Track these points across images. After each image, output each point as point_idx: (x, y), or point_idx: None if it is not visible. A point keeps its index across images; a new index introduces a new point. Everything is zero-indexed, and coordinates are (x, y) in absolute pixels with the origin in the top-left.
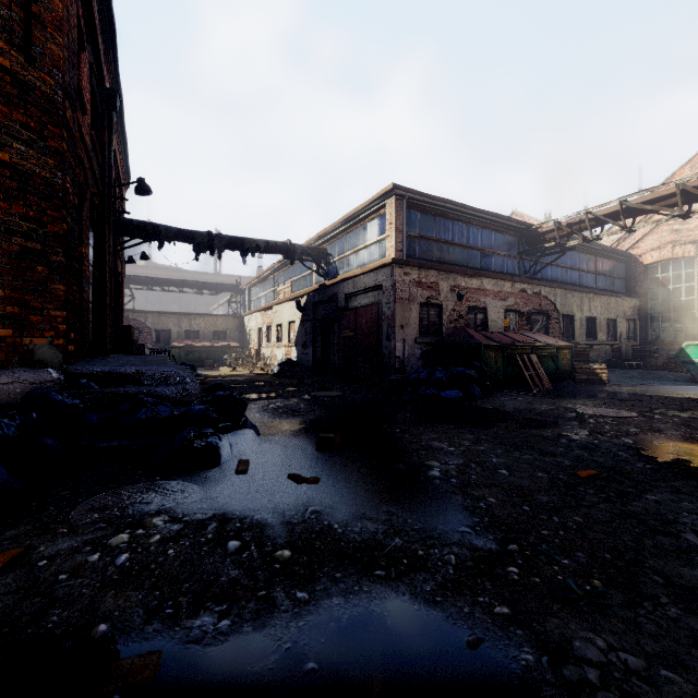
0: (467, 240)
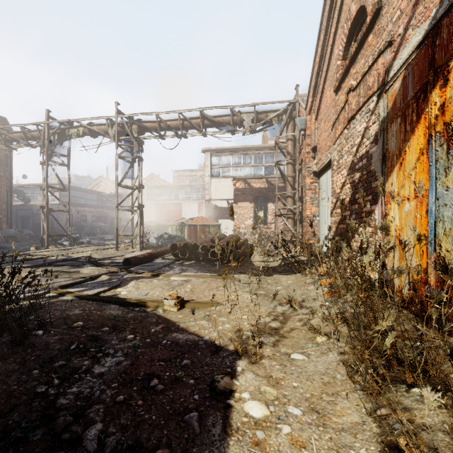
0: (81, 196)
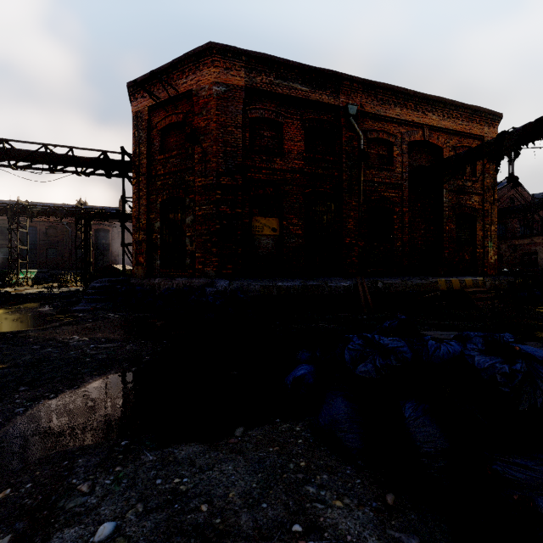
0: None
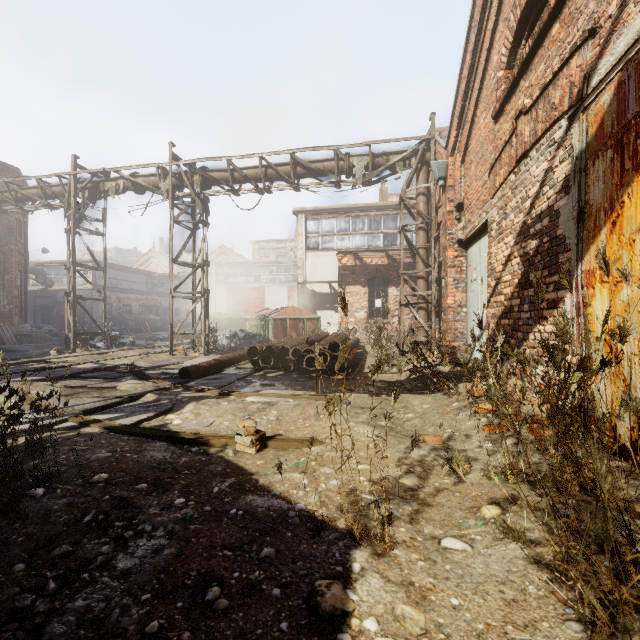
0: (123, 278)
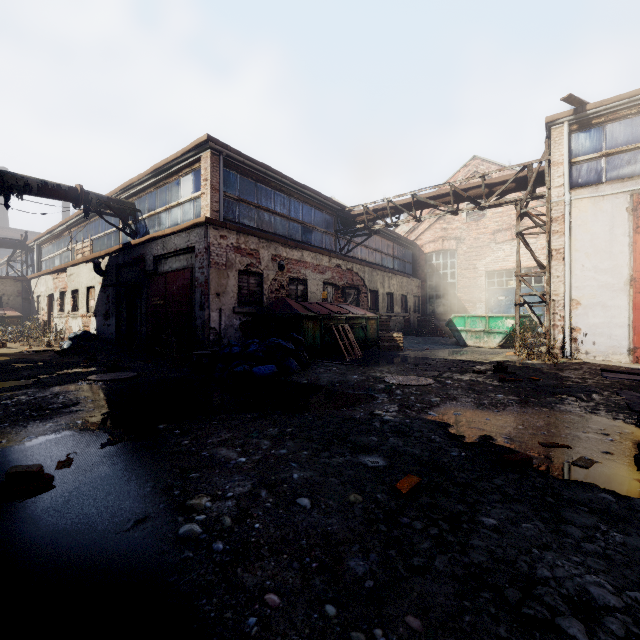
0: (289, 212)
